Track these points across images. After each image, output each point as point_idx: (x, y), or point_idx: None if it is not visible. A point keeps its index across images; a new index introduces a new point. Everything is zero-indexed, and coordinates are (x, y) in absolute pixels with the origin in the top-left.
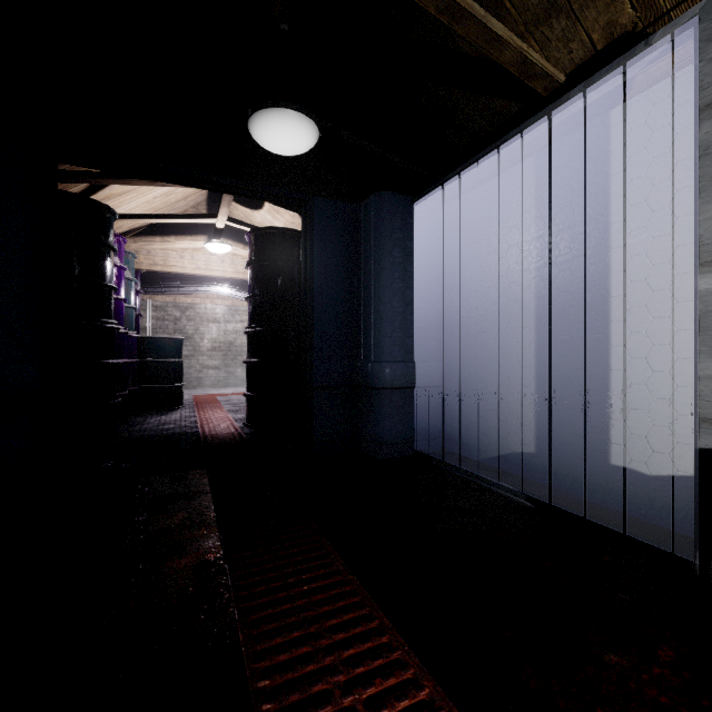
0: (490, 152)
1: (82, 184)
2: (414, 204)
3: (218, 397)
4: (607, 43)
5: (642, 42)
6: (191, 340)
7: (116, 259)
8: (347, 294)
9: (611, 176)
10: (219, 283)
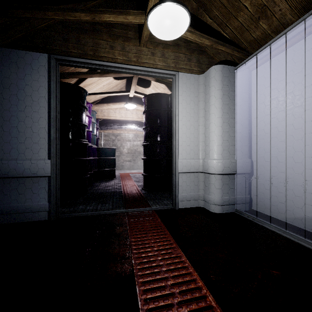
0: (296, 25)
1: (74, 80)
2: (235, 70)
3: (130, 174)
4: None
5: None
6: (119, 149)
7: (88, 113)
8: (195, 123)
9: None
10: (130, 123)
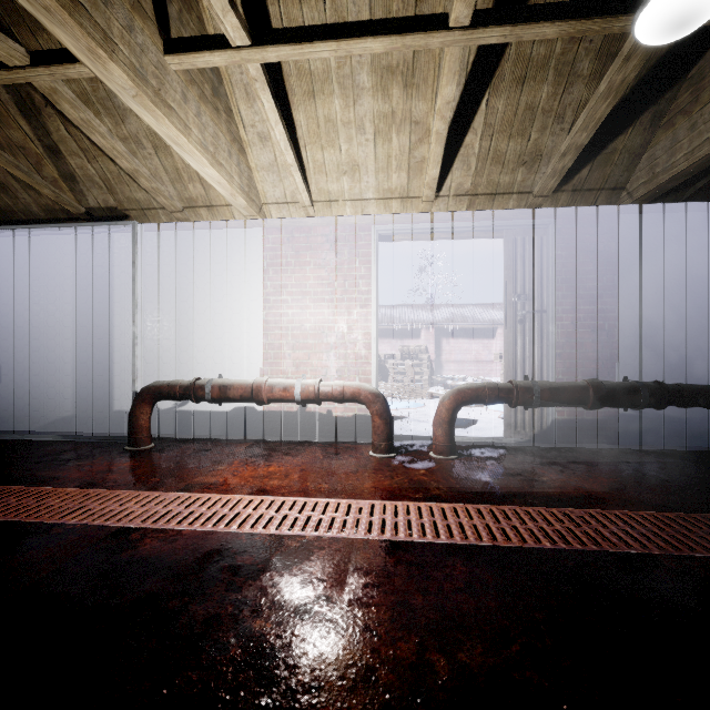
0: (38, 228)
1: None
2: None
3: None
4: (106, 207)
5: (115, 222)
6: None
7: None
8: None
9: (114, 266)
10: None
